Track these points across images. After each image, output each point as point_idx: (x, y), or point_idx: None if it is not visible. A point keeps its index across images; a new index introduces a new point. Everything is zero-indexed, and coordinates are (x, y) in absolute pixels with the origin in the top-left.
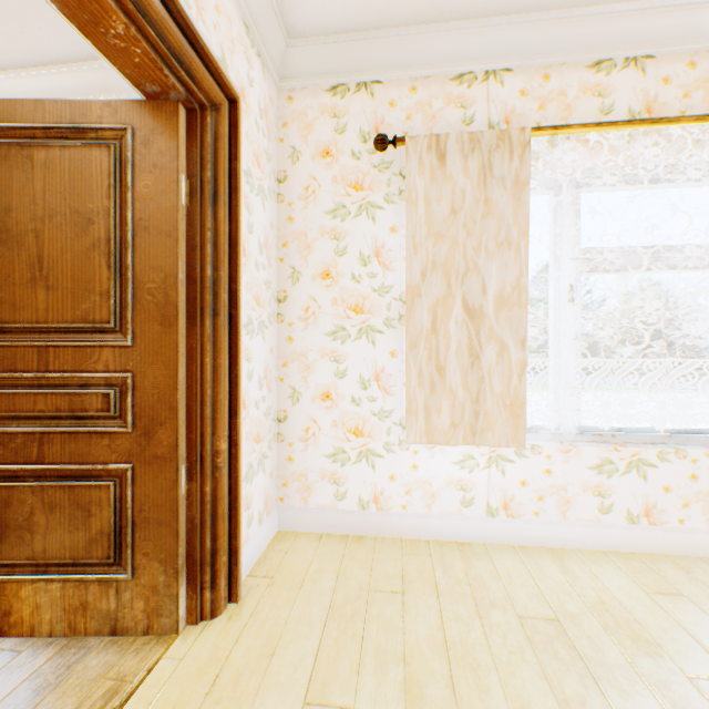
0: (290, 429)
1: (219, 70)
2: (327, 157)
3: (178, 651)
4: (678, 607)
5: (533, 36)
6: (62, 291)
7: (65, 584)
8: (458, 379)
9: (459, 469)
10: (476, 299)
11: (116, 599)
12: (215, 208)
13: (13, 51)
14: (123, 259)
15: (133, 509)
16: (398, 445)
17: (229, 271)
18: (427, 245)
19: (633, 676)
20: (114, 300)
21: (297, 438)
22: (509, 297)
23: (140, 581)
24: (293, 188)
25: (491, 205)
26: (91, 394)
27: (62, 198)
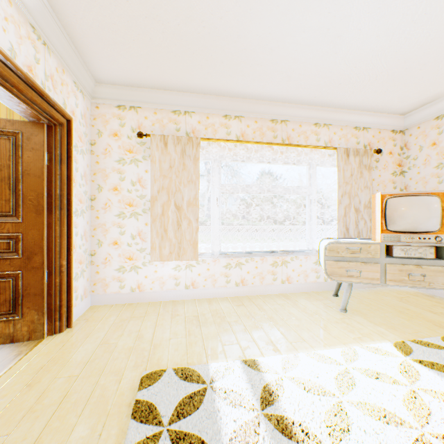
0: (98, 258)
1: (64, 112)
2: (116, 137)
3: (46, 342)
4: (239, 308)
5: (202, 102)
6: None
7: None
8: (172, 234)
9: (174, 271)
10: (180, 202)
11: (14, 328)
12: (61, 166)
13: None
14: (17, 186)
15: (22, 289)
16: (149, 263)
17: (68, 191)
18: (160, 180)
19: (213, 323)
20: (13, 203)
21: (101, 262)
22: (192, 202)
23: (25, 319)
24: (99, 148)
25: (185, 166)
26: (1, 243)
27: None
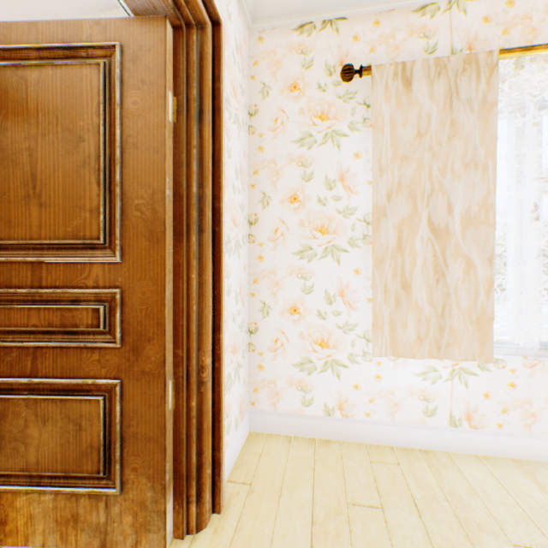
0: (260, 339)
1: None
2: (294, 91)
3: None
4: None
5: None
6: (54, 208)
7: (57, 496)
8: (423, 295)
9: (421, 380)
10: (442, 218)
11: (105, 513)
12: (200, 126)
13: (21, 8)
14: (112, 176)
15: (121, 423)
16: (361, 357)
17: (213, 190)
18: (392, 167)
19: None
20: (103, 217)
21: (267, 348)
22: (475, 216)
23: (128, 495)
24: (262, 121)
25: (457, 127)
26: (81, 310)
27: (54, 117)
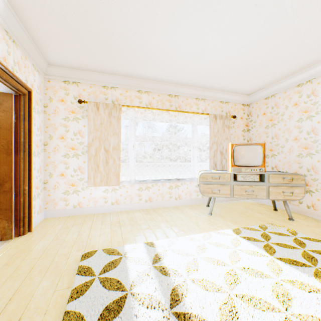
0: (49, 185)
1: (27, 87)
2: (63, 102)
3: (14, 241)
4: (147, 215)
5: (123, 81)
6: None
7: None
8: (103, 168)
9: (104, 193)
10: (108, 147)
11: None
12: (24, 122)
13: None
14: None
15: None
16: (86, 188)
17: (29, 139)
18: (94, 132)
19: (129, 225)
20: None
21: (52, 188)
22: (116, 147)
23: None
24: (50, 110)
25: (111, 123)
26: None
27: None
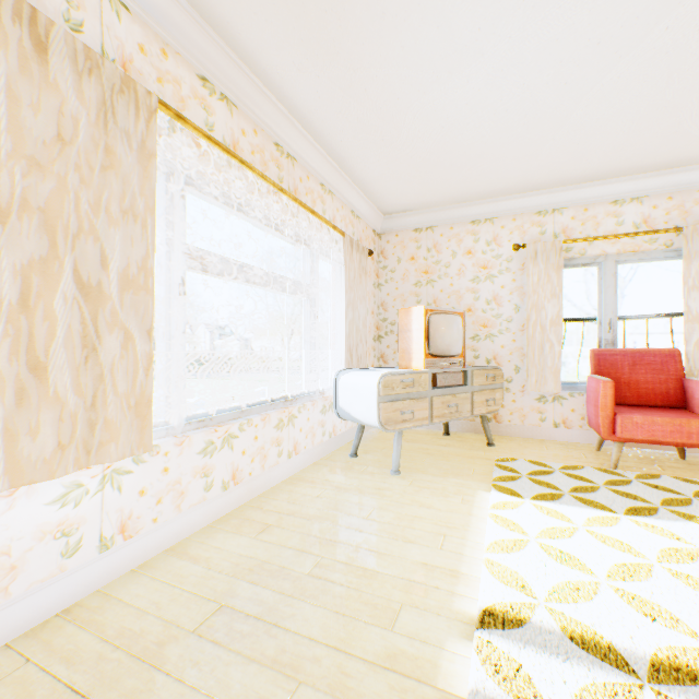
0: None
1: None
2: None
3: None
4: (275, 535)
5: None
6: None
7: None
8: (68, 380)
9: (61, 508)
10: (95, 273)
11: None
12: None
13: None
14: None
15: None
16: None
17: None
18: (12, 168)
19: (290, 600)
20: None
21: None
22: (135, 278)
23: None
24: None
25: (116, 159)
26: None
27: None
